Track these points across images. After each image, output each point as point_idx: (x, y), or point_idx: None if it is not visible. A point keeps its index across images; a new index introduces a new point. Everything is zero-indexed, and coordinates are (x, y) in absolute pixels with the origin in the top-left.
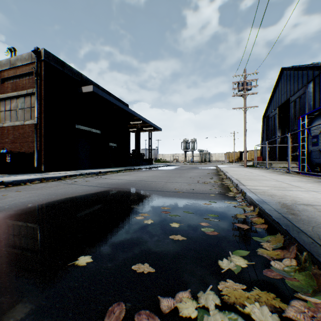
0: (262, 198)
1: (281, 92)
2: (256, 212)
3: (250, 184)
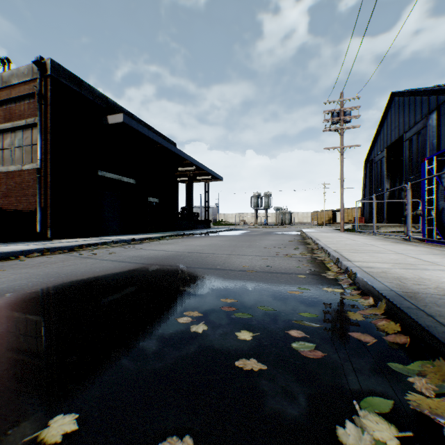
0: (385, 284)
1: (391, 126)
2: (381, 309)
3: (357, 258)
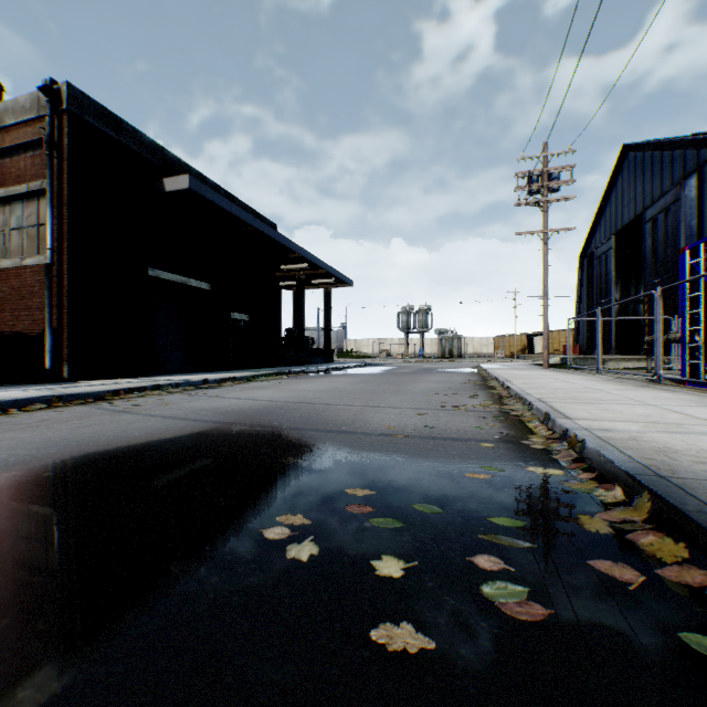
0: (642, 461)
1: (623, 199)
2: (641, 511)
3: (581, 414)
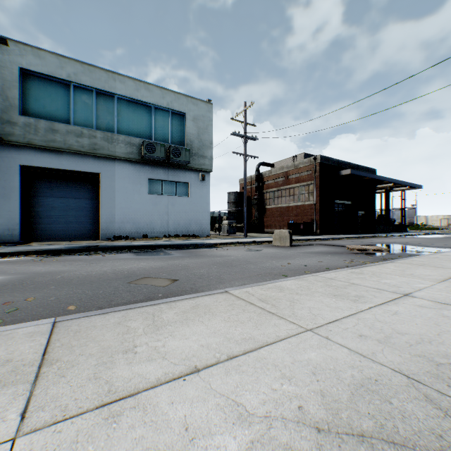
0: None
1: None
2: None
3: None
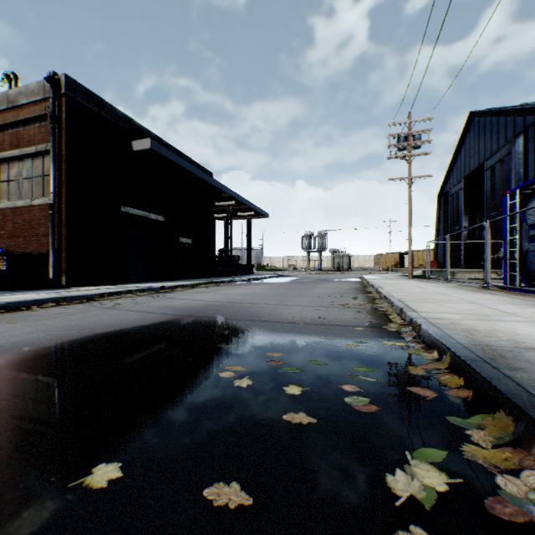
0: (452, 336)
1: (470, 152)
2: (445, 363)
3: (424, 309)
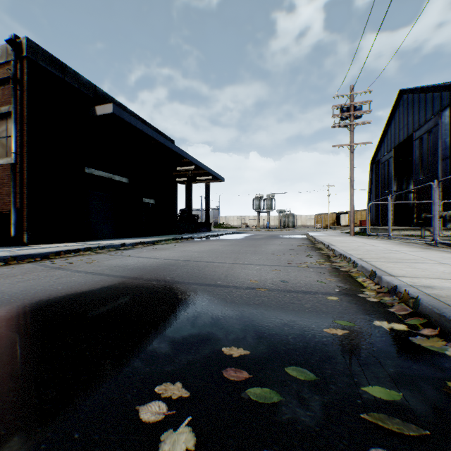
0: None
1: (399, 125)
2: None
3: (398, 271)
